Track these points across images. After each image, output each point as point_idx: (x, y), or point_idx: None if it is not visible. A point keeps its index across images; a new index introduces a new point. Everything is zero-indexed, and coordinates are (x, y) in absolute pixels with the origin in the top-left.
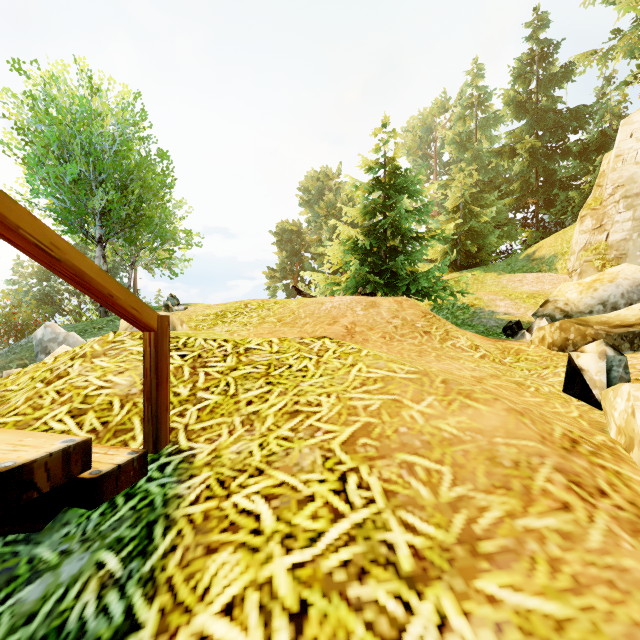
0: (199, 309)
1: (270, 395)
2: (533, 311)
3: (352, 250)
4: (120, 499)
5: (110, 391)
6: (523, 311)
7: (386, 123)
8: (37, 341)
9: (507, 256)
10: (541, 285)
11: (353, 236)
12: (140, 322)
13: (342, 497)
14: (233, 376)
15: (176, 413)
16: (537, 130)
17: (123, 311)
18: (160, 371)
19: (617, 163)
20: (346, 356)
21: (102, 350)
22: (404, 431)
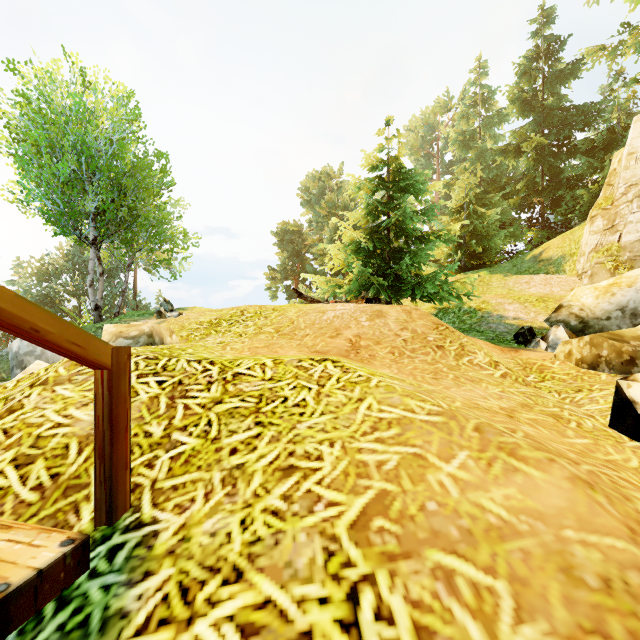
0: (193, 316)
1: (259, 441)
2: (544, 315)
3: (354, 252)
4: (49, 606)
5: (68, 430)
6: (533, 315)
7: (390, 120)
8: (13, 354)
9: (512, 257)
10: (549, 287)
11: (356, 237)
12: (85, 360)
13: (353, 638)
14: (216, 411)
15: (144, 462)
16: (543, 128)
17: (58, 348)
18: (116, 419)
19: (630, 161)
20: (352, 386)
21: (67, 375)
22: (433, 509)
